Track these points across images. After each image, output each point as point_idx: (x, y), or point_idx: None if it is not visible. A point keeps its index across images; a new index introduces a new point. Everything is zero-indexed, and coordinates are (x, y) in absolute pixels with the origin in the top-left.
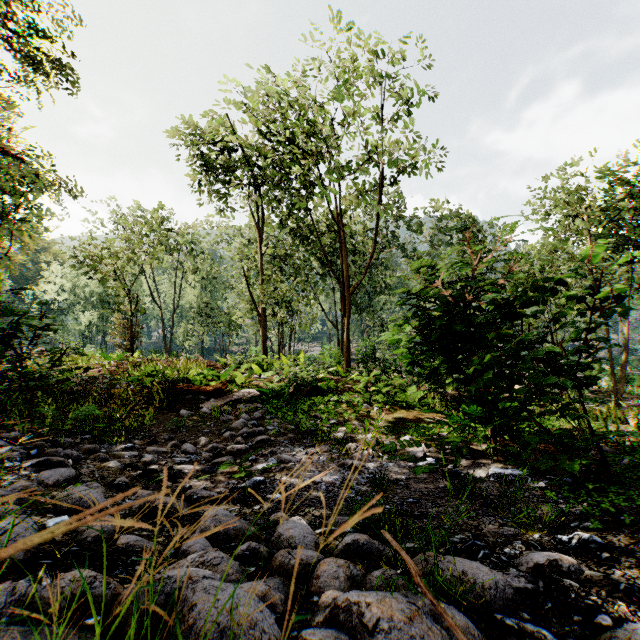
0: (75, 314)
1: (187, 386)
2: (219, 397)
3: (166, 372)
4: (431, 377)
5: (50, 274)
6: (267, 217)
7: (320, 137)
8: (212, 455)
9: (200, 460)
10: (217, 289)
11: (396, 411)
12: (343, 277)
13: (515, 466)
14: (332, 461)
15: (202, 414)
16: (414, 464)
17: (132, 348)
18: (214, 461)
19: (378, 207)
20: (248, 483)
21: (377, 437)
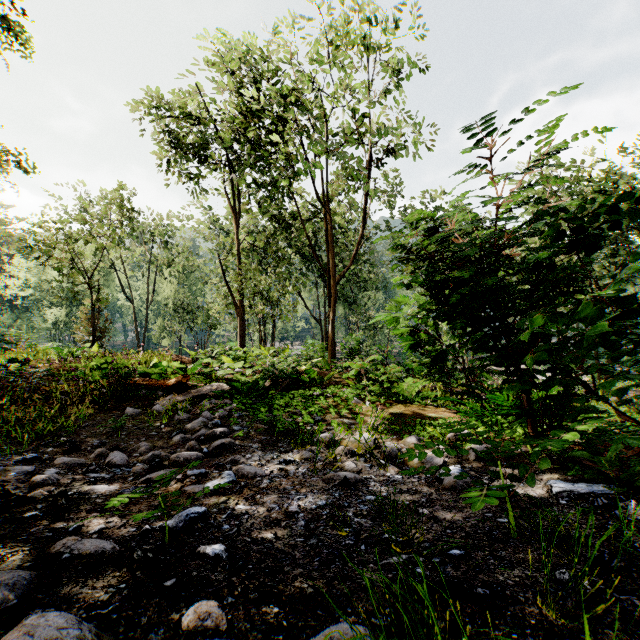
0: (41, 310)
1: (143, 380)
2: (181, 393)
3: (120, 365)
4: (437, 363)
5: (14, 268)
6: (246, 203)
7: (303, 107)
8: (147, 468)
9: (126, 476)
10: (195, 284)
11: (392, 406)
12: (328, 265)
13: (577, 477)
14: (315, 473)
15: (150, 412)
16: (432, 476)
17: (94, 343)
18: (144, 478)
19: (366, 186)
20: (175, 520)
21: (374, 438)
